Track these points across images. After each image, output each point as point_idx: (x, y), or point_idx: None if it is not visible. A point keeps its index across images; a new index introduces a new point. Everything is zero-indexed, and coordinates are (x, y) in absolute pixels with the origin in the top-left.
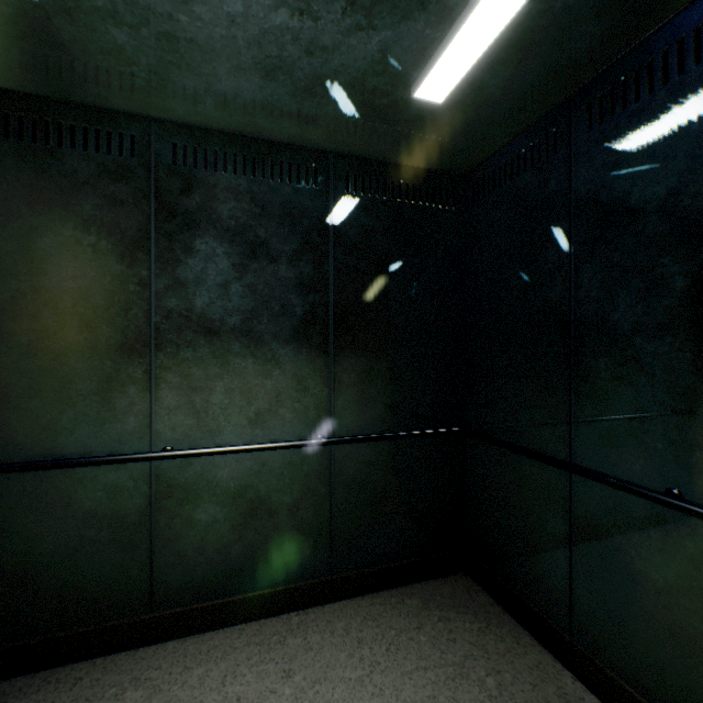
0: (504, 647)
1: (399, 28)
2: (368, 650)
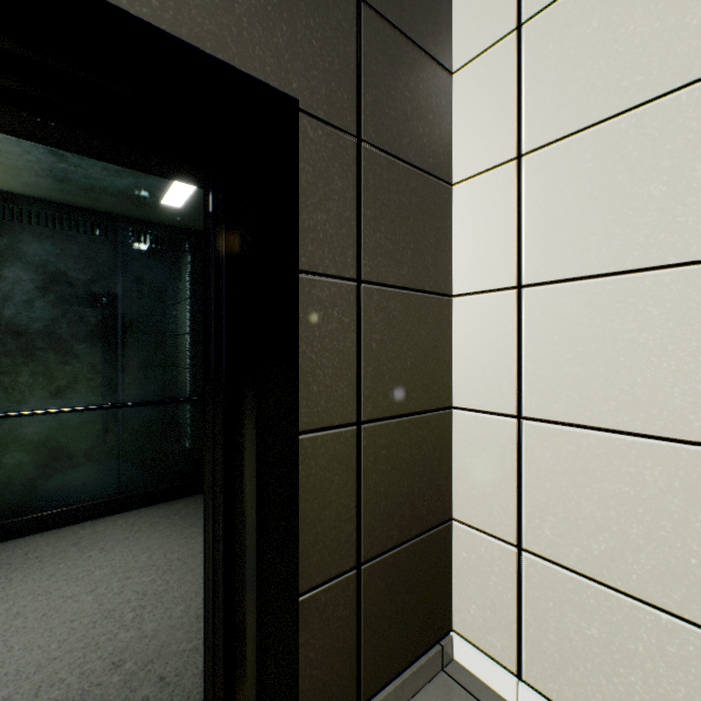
0: None
1: (139, 179)
2: (138, 527)
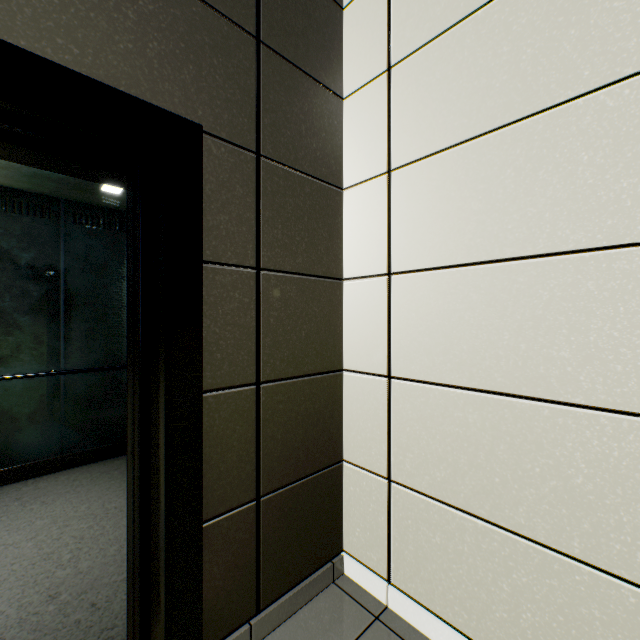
0: None
1: None
2: (79, 482)
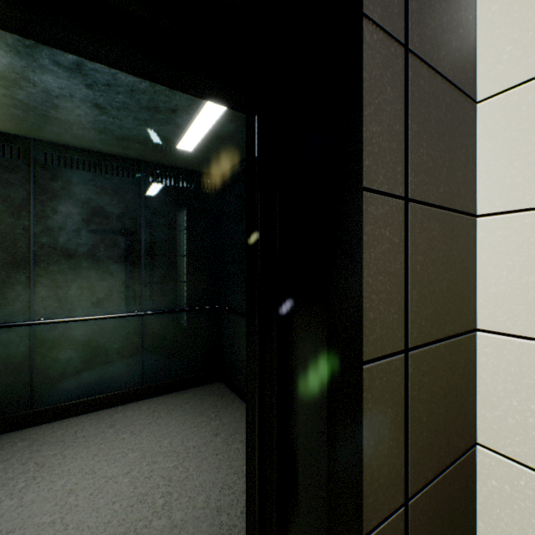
0: (226, 404)
1: (161, 127)
2: (158, 413)
